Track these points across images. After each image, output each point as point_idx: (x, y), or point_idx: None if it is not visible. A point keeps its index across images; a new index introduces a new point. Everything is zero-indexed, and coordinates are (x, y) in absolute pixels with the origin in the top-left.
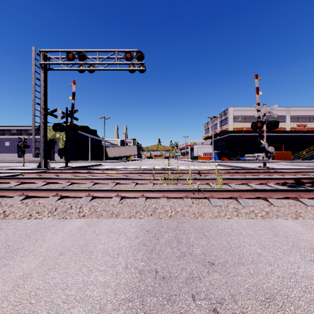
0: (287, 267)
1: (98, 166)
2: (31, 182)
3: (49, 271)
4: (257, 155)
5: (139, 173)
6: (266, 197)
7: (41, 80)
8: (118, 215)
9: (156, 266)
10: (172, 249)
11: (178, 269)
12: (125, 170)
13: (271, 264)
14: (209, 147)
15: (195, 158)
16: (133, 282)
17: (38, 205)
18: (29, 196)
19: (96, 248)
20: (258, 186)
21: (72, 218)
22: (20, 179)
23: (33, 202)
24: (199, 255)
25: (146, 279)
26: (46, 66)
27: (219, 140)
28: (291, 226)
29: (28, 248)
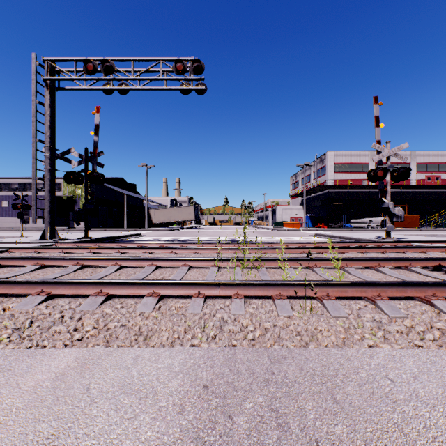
0: None
1: (136, 237)
2: (16, 265)
3: None
4: (369, 221)
5: (195, 249)
6: (428, 298)
7: (46, 105)
8: (149, 339)
9: None
10: None
11: None
12: (174, 243)
13: None
14: (298, 209)
15: (279, 224)
16: None
17: None
18: None
19: None
20: (395, 271)
21: (55, 347)
22: None
23: None
24: None
25: None
26: (53, 84)
27: (312, 199)
28: None
29: None
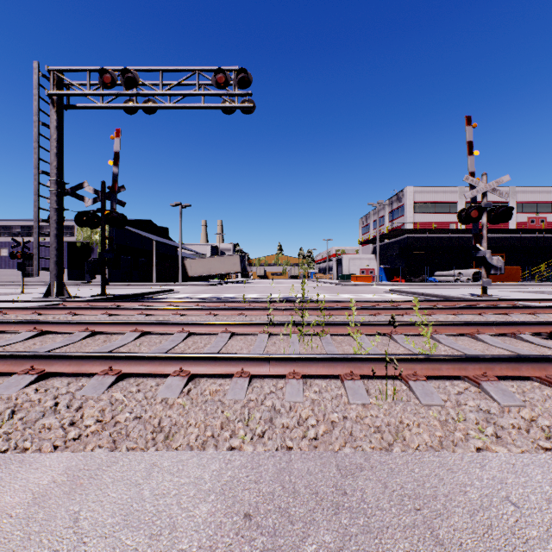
0: None
1: (167, 294)
2: (8, 331)
3: None
4: (458, 273)
5: (240, 310)
6: (551, 379)
7: (51, 127)
8: (171, 438)
9: None
10: None
11: None
12: (214, 301)
13: None
14: (369, 259)
15: (345, 278)
16: None
17: None
18: None
19: None
20: (499, 340)
21: (40, 450)
22: None
23: None
24: None
25: None
26: (61, 101)
27: (387, 246)
28: None
29: None
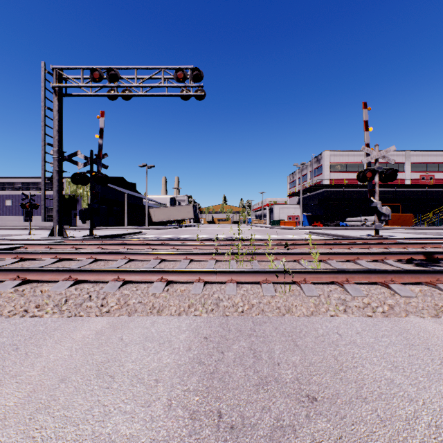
0: (440, 406)
1: (138, 235)
2: (35, 259)
3: (37, 414)
4: (364, 219)
5: (195, 245)
6: (387, 283)
7: (54, 111)
8: (161, 311)
9: (219, 403)
10: (245, 371)
11: (256, 409)
12: (175, 240)
13: (412, 400)
14: (295, 208)
15: (276, 223)
16: (179, 437)
17: (39, 294)
18: (27, 279)
19: (121, 369)
20: (372, 264)
21: (90, 316)
22: (19, 254)
23: (32, 290)
24: (290, 383)
25: (203, 431)
26: (61, 91)
27: (309, 198)
28: (432, 329)
29: (10, 370)
